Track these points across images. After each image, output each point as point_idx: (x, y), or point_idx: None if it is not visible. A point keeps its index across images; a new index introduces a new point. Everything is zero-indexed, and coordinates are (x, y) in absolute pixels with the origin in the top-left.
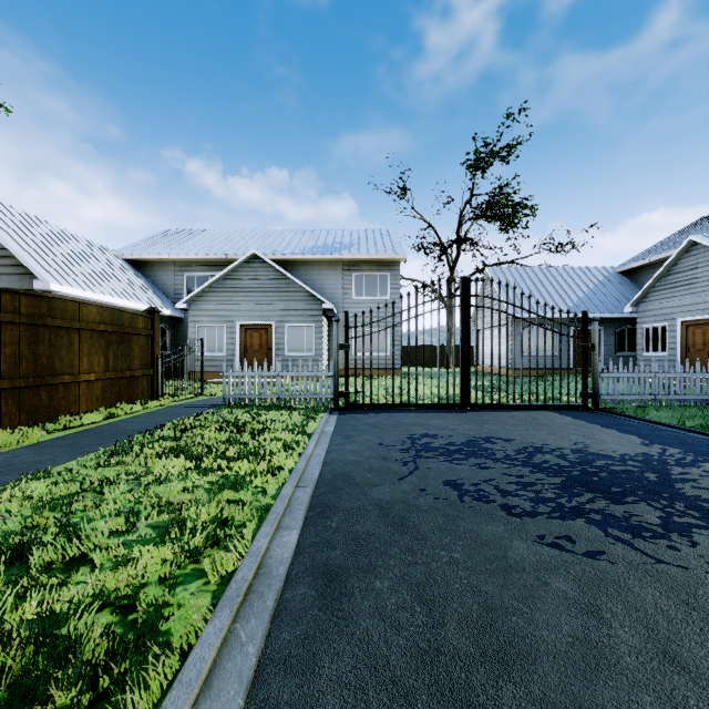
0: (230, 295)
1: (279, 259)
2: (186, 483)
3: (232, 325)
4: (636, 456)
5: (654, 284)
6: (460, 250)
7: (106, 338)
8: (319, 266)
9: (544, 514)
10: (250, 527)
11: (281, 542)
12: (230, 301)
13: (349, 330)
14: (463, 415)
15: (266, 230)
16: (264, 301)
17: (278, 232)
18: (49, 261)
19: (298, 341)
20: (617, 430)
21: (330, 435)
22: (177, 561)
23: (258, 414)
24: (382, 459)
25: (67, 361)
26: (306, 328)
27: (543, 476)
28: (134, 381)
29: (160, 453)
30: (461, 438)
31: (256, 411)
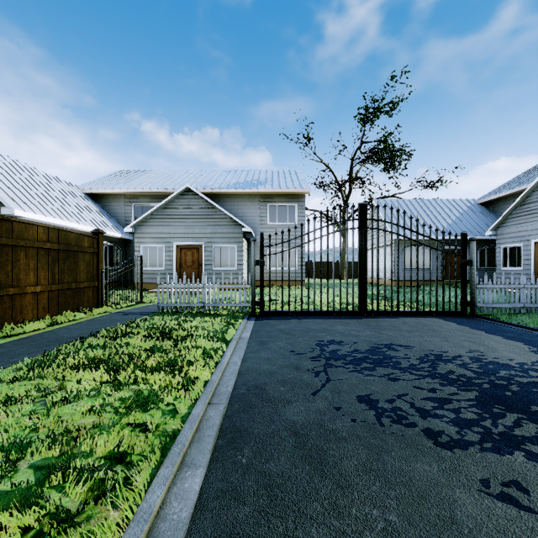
0: (168, 221)
1: (208, 193)
2: (96, 400)
3: (169, 245)
4: (534, 366)
5: (511, 212)
6: (352, 187)
7: (53, 255)
8: (240, 198)
9: (475, 444)
10: (149, 467)
11: (182, 489)
12: (168, 226)
13: (264, 250)
14: (362, 322)
15: (199, 171)
16: (195, 226)
17: (208, 172)
18: (15, 192)
19: (223, 258)
20: (502, 336)
21: (247, 342)
22: (44, 530)
23: (185, 321)
24: (295, 368)
25: (12, 275)
26: (229, 248)
27: (455, 390)
28: (80, 292)
29: (79, 365)
30: (365, 344)
31: (184, 318)
